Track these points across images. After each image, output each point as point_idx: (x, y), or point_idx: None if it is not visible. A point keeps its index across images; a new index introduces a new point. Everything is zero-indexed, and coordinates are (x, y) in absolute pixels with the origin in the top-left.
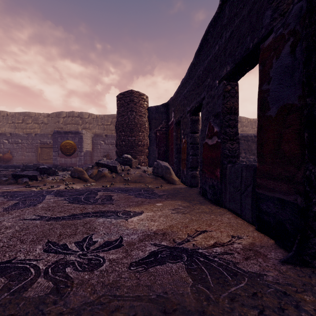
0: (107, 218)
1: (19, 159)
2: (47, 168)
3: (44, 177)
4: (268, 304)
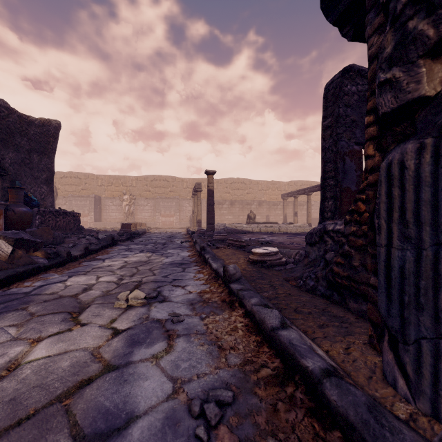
0: None
1: None
2: None
3: None
4: None
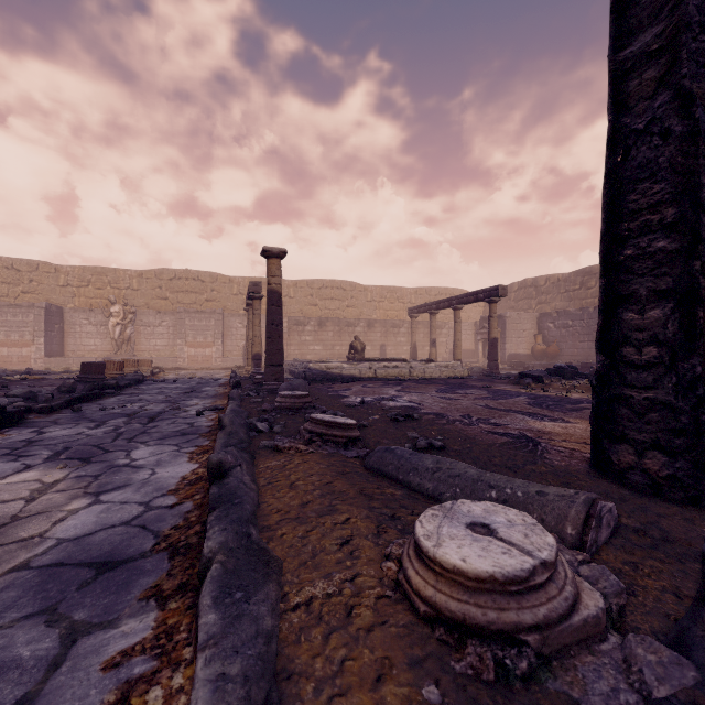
0: (527, 417)
1: (569, 354)
2: (565, 367)
3: (553, 380)
4: (512, 458)
